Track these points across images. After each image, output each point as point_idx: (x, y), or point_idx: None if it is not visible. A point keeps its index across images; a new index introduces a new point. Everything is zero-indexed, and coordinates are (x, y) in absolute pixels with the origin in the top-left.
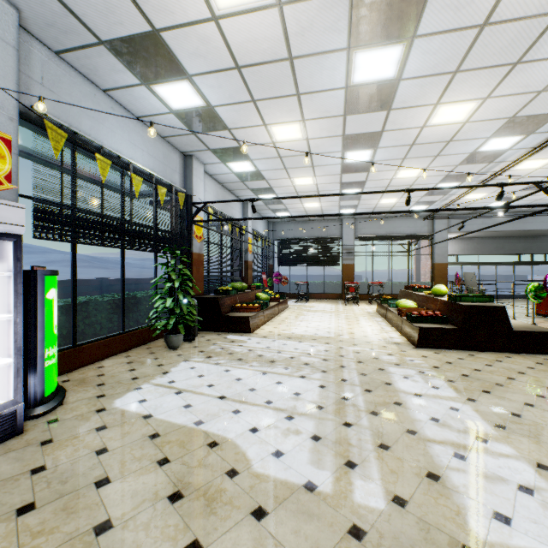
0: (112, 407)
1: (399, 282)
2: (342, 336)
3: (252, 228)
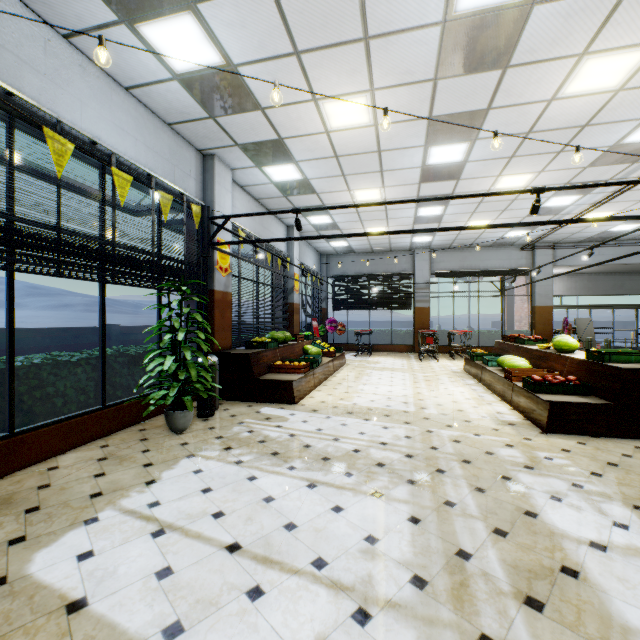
0: (22, 573)
1: (488, 331)
2: (426, 409)
3: (299, 260)
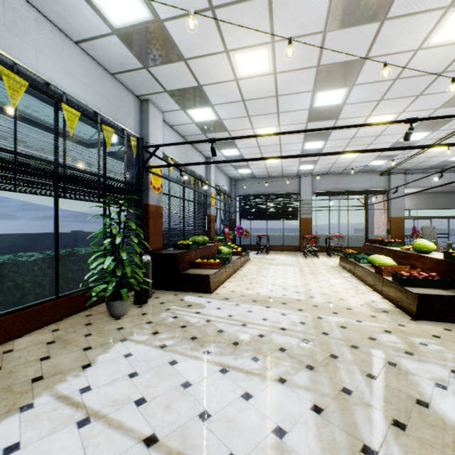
0: None
1: (355, 236)
2: (314, 298)
3: (214, 183)
